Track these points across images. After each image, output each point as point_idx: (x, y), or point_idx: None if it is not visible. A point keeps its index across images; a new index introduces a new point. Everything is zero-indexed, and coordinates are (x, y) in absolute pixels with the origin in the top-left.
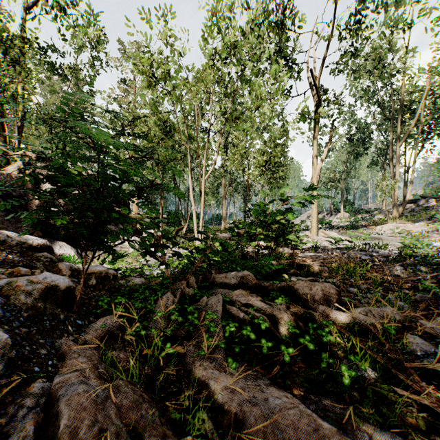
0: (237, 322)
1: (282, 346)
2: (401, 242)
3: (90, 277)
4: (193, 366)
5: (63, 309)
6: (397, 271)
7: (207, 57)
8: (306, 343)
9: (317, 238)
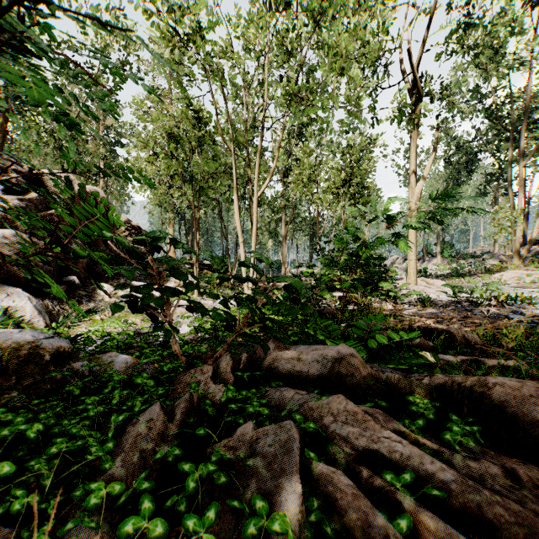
0: None
1: None
2: None
3: None
4: None
5: None
6: None
7: None
8: None
9: (417, 288)
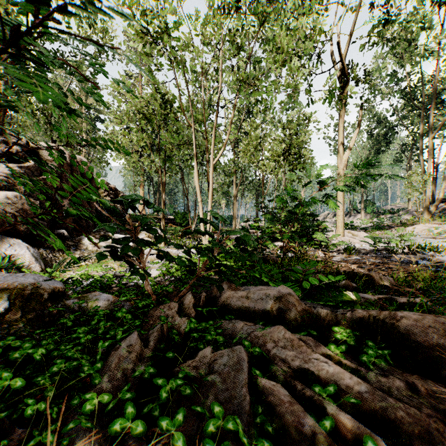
0: None
1: None
2: None
3: None
4: None
5: None
6: None
7: None
8: None
9: (344, 239)
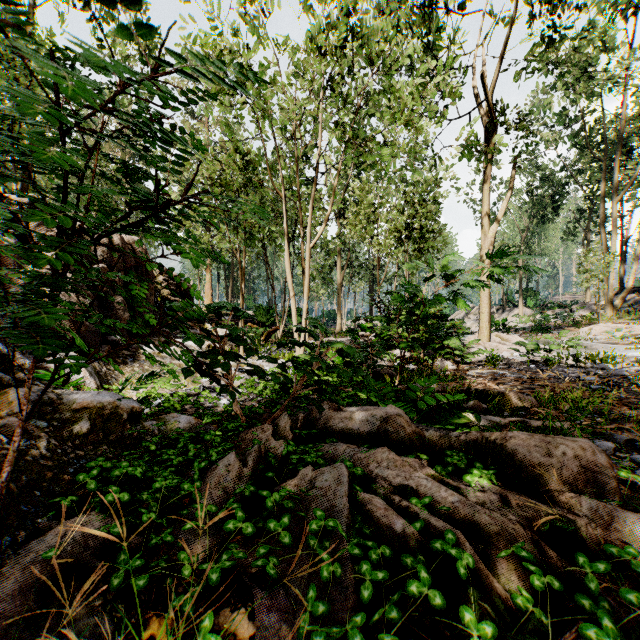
0: (387, 543)
1: None
2: None
3: (79, 416)
4: None
5: None
6: None
7: (314, 28)
8: None
9: (490, 345)
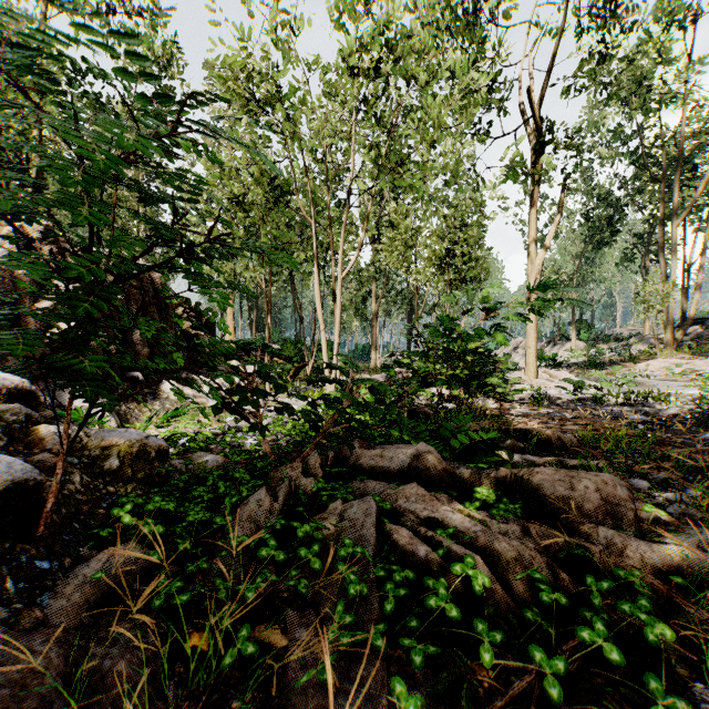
0: (411, 568)
1: (534, 649)
2: (702, 389)
3: (108, 454)
4: (302, 705)
5: (7, 535)
6: (708, 443)
7: (345, 48)
8: (598, 643)
9: (537, 382)
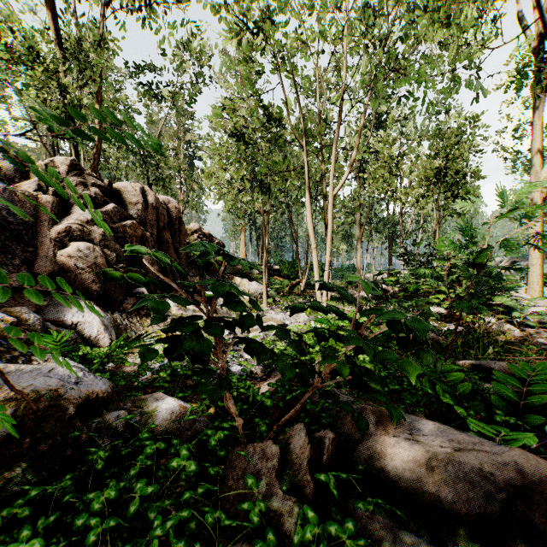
0: None
1: None
2: None
3: None
4: None
5: None
6: None
7: None
8: None
9: (545, 302)
